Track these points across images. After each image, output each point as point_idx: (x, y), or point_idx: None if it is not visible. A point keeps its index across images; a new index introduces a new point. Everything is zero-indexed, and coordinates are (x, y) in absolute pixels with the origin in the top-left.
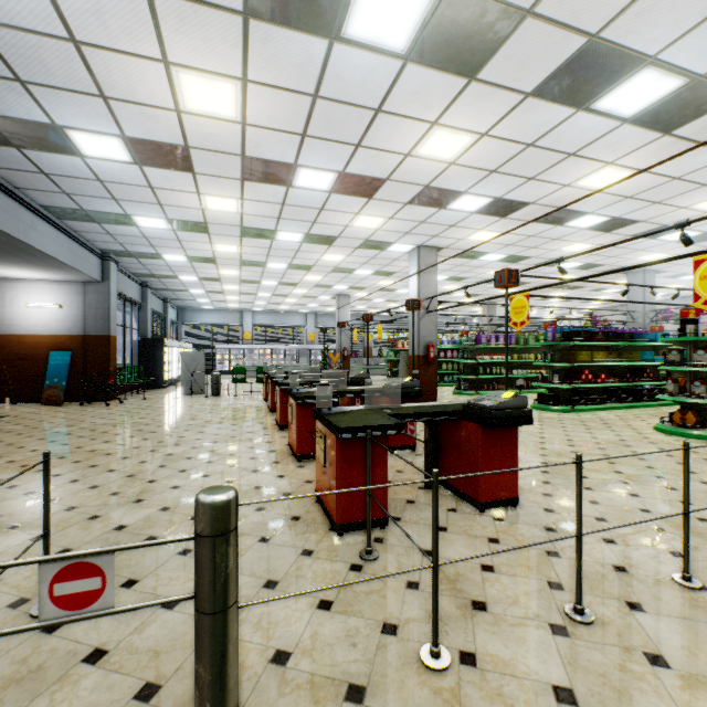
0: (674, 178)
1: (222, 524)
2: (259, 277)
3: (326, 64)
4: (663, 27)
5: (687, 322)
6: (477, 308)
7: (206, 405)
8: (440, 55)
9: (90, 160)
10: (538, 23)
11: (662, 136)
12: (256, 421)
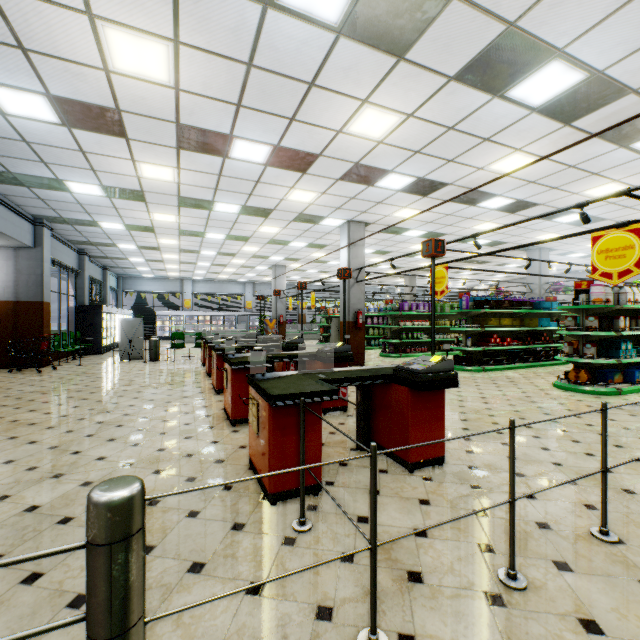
0: (570, 166)
1: (121, 527)
2: (198, 247)
3: (260, 31)
4: (571, 20)
5: (580, 292)
6: (400, 280)
7: (143, 371)
8: (371, 31)
9: (12, 119)
10: (463, 6)
11: (563, 126)
12: (193, 385)
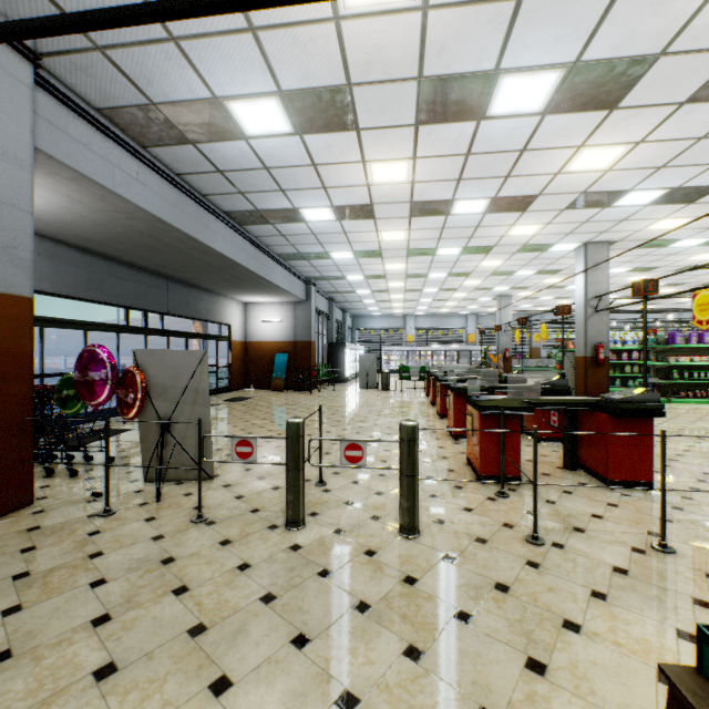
0: None
1: (412, 435)
2: (421, 286)
3: (475, 134)
4: None
5: None
6: (685, 299)
7: (379, 397)
8: (575, 103)
9: (310, 223)
10: (674, 57)
11: None
12: (420, 411)
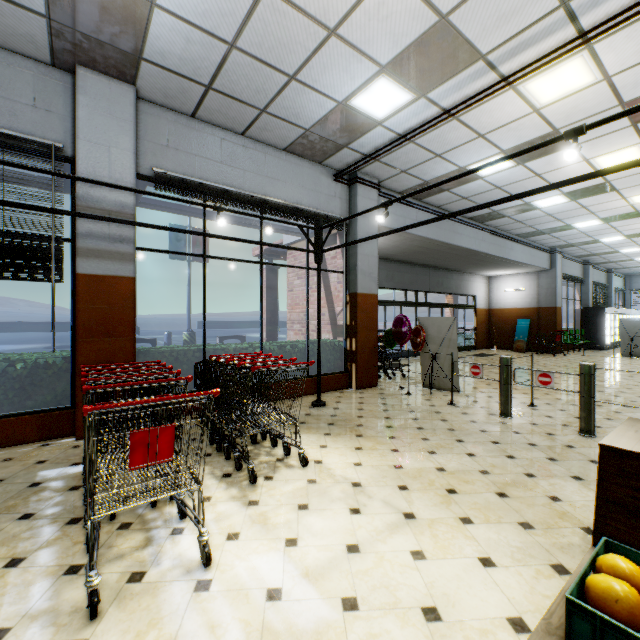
0: None
1: (587, 371)
2: None
3: None
4: None
5: None
6: None
7: None
8: None
9: (542, 209)
10: None
11: None
12: None
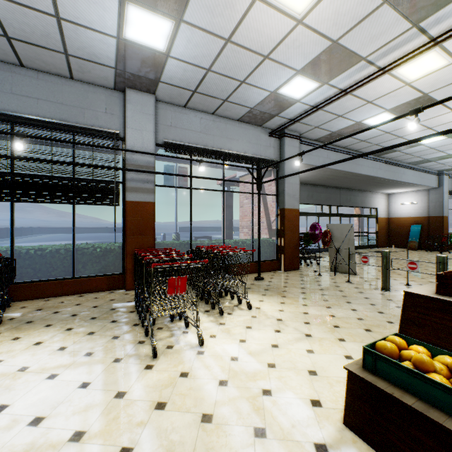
0: None
1: (441, 260)
2: None
3: None
4: None
5: None
6: None
7: None
8: None
9: (426, 144)
10: None
11: None
12: None
